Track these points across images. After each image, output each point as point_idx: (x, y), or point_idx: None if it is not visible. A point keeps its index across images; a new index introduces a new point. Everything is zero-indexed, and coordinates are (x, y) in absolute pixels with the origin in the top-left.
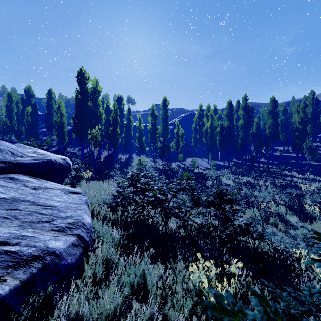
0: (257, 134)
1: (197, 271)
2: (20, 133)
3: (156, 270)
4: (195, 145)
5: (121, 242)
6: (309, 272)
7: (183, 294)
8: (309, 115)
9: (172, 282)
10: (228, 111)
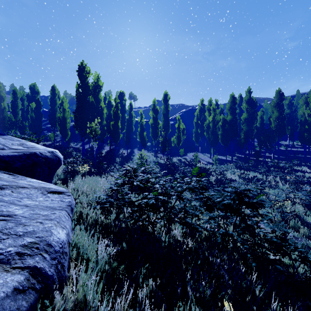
0: (261, 128)
1: None
2: (23, 128)
3: None
4: (196, 139)
5: (107, 268)
6: None
7: None
8: None
9: None
10: (231, 105)
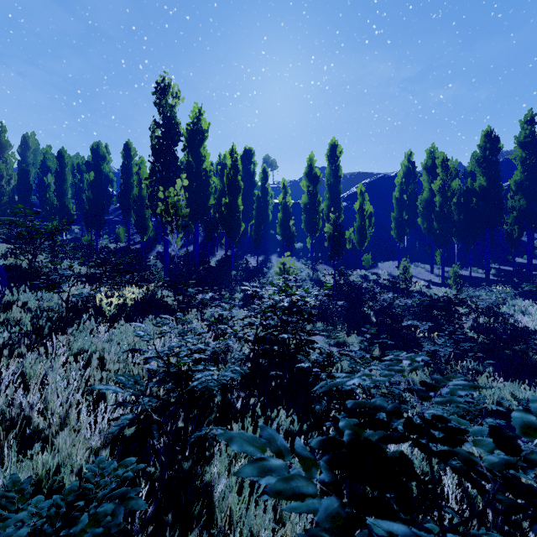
0: None
1: None
2: (68, 216)
3: None
4: (399, 234)
5: None
6: None
7: None
8: None
9: None
10: (486, 153)
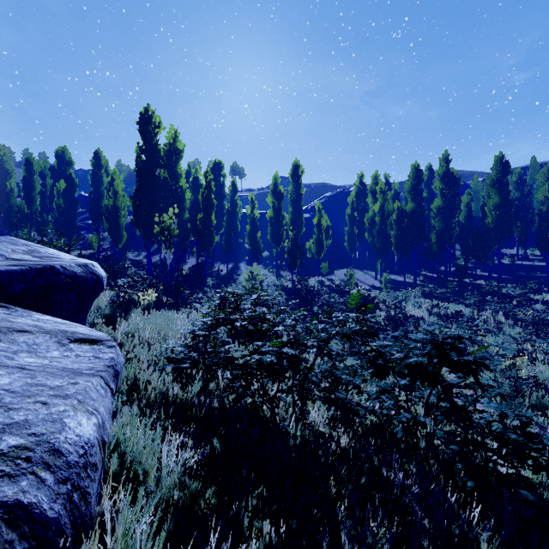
0: (467, 224)
1: None
2: (44, 225)
3: None
4: (351, 245)
5: (177, 497)
6: None
7: None
8: None
9: None
10: (414, 183)
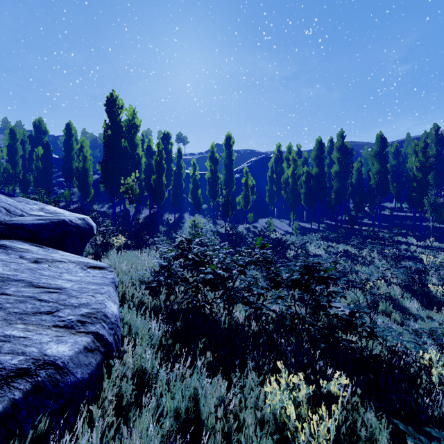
0: (357, 184)
1: (279, 392)
2: (27, 183)
3: (215, 386)
4: (271, 200)
5: (163, 342)
6: (443, 387)
7: (257, 429)
8: (431, 158)
9: (239, 406)
10: (318, 153)
